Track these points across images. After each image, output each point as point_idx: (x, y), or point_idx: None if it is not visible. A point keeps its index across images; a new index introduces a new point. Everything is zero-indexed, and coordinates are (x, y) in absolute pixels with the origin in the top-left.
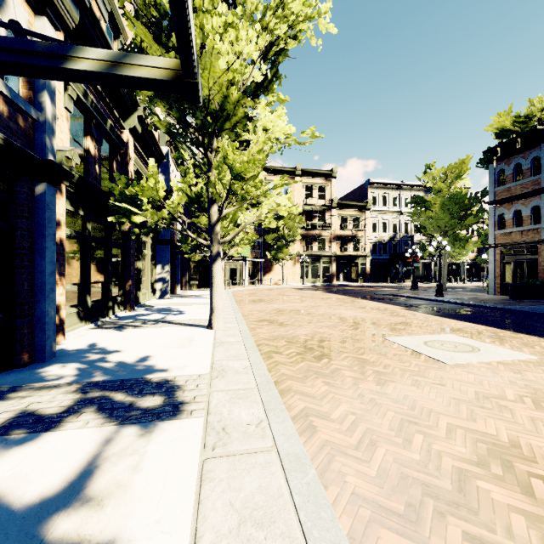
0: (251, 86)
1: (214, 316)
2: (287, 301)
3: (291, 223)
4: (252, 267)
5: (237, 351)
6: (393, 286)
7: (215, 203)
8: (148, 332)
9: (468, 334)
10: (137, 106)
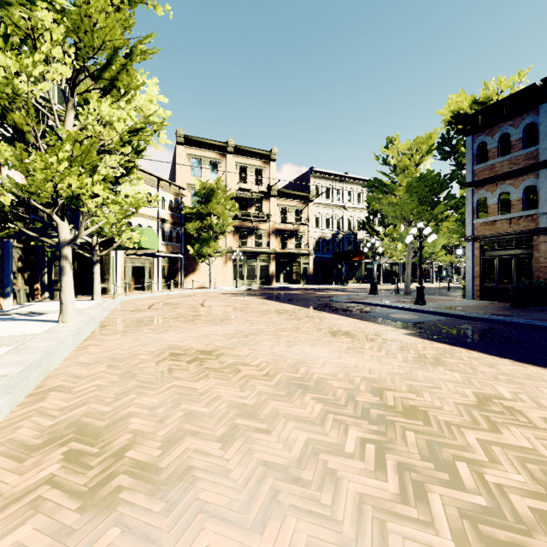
0: None
1: None
2: (202, 320)
3: (220, 210)
4: (168, 265)
5: None
6: (340, 288)
7: None
8: None
9: None
10: None
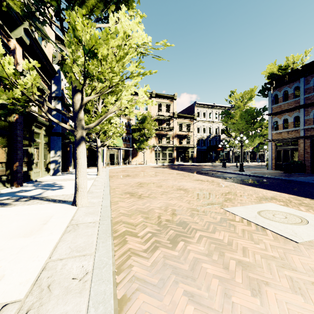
0: (115, 2)
1: (78, 194)
2: (146, 176)
3: (149, 126)
4: (124, 153)
5: (87, 239)
6: (210, 164)
7: (78, 92)
8: (8, 212)
9: (283, 202)
10: (23, 20)
